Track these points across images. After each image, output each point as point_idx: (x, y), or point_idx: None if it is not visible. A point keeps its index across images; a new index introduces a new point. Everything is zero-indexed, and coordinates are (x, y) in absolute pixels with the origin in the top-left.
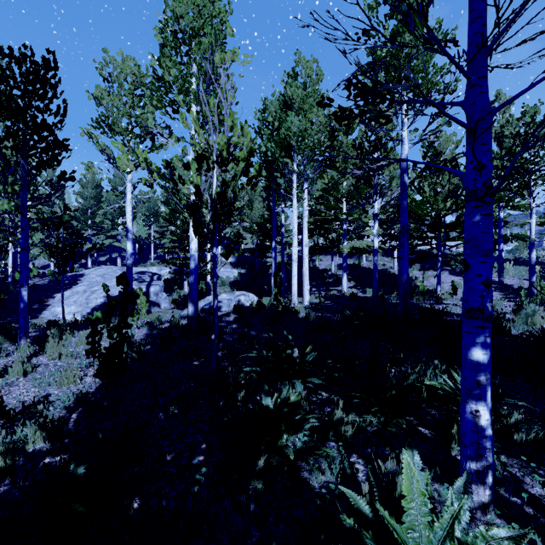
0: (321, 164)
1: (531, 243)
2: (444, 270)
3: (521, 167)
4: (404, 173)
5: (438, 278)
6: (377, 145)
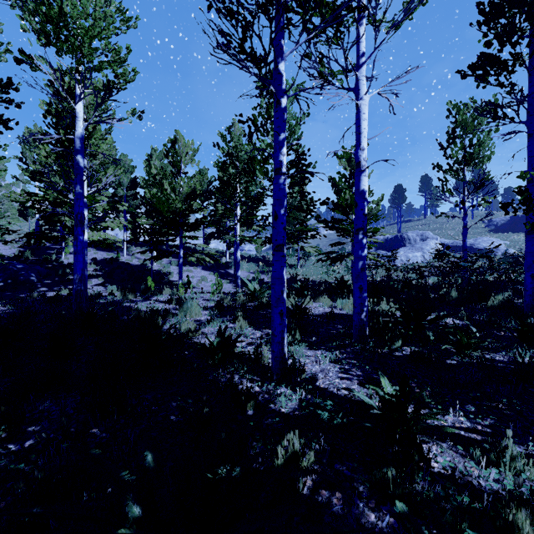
0: None
1: (237, 245)
2: (199, 265)
3: (228, 181)
4: (79, 154)
5: (180, 274)
6: (73, 118)
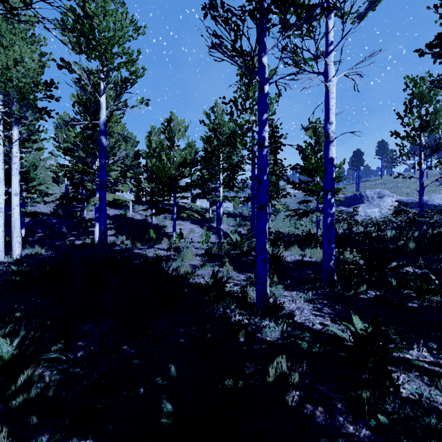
0: (41, 112)
1: (220, 203)
2: (188, 220)
3: (213, 152)
4: (102, 135)
5: (174, 227)
6: (97, 107)
